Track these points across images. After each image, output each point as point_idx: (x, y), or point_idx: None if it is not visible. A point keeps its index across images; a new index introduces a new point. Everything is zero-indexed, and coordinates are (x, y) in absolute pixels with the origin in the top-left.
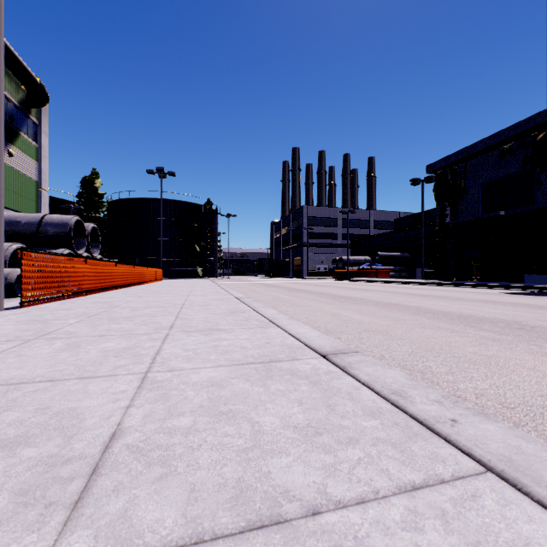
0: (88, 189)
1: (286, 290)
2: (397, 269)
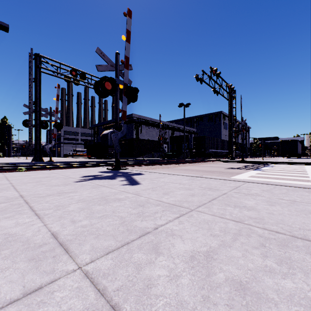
0: None
1: None
2: None
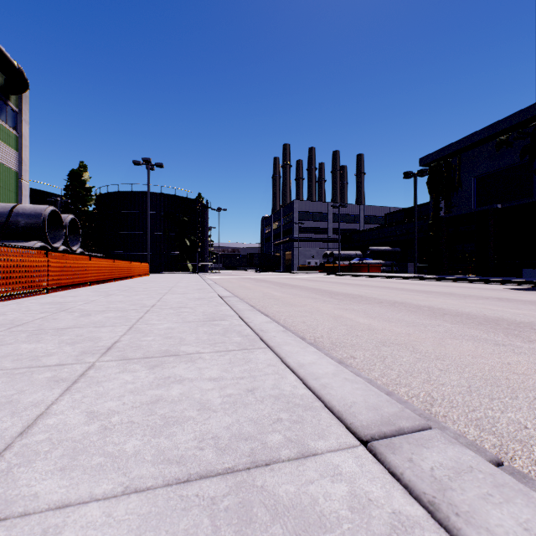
0: (76, 182)
1: (278, 285)
2: (388, 264)
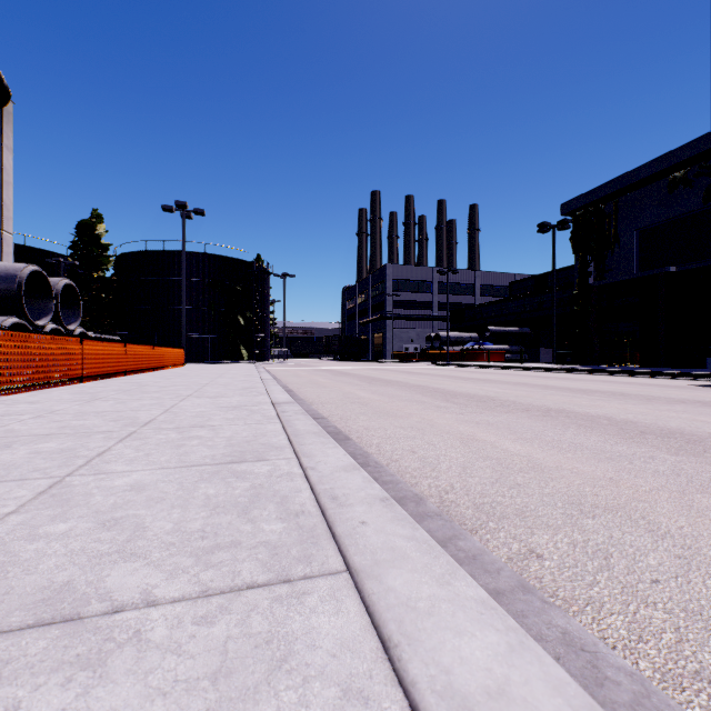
0: (87, 237)
1: (365, 381)
2: (515, 350)
